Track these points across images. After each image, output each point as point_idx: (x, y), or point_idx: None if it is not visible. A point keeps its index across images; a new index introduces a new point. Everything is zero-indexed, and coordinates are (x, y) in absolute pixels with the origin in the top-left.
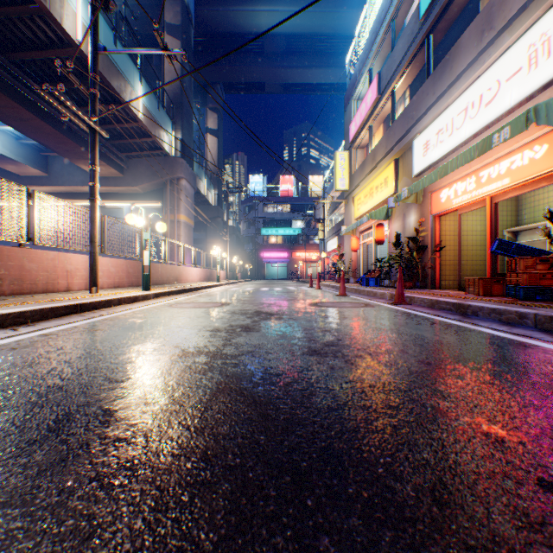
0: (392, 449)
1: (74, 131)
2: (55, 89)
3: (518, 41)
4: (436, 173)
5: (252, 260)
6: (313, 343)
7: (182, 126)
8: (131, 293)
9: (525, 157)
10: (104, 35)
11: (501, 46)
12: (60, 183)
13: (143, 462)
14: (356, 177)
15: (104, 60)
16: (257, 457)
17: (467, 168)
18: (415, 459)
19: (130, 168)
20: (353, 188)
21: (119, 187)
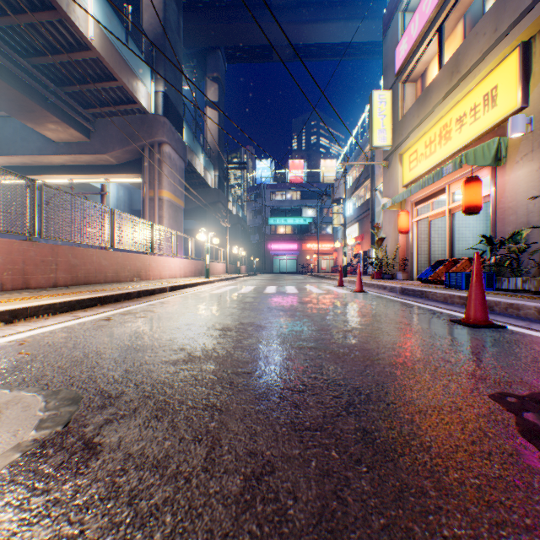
0: None
1: None
2: None
3: None
4: None
5: (259, 252)
6: None
7: (165, 76)
8: None
9: None
10: None
11: None
12: (11, 152)
13: None
14: (408, 120)
15: None
16: None
17: None
18: None
19: (98, 131)
20: (402, 139)
21: (84, 155)
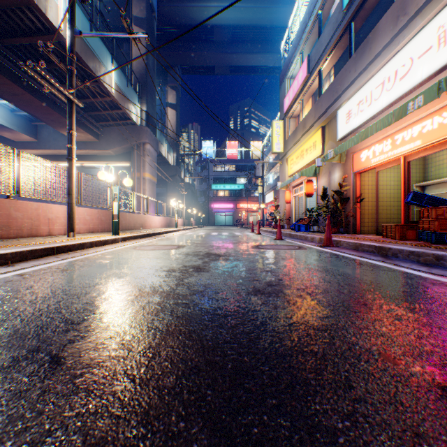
0: (349, 409)
1: (58, 104)
2: (37, 65)
3: (429, 23)
4: (358, 136)
5: (204, 210)
6: (256, 283)
7: (147, 100)
8: (102, 237)
9: (435, 122)
10: (82, 25)
11: (414, 28)
12: (47, 147)
13: (78, 428)
14: (289, 142)
15: (82, 45)
16: (202, 420)
17: (383, 132)
18: (376, 423)
19: (105, 135)
20: (287, 151)
21: (95, 150)
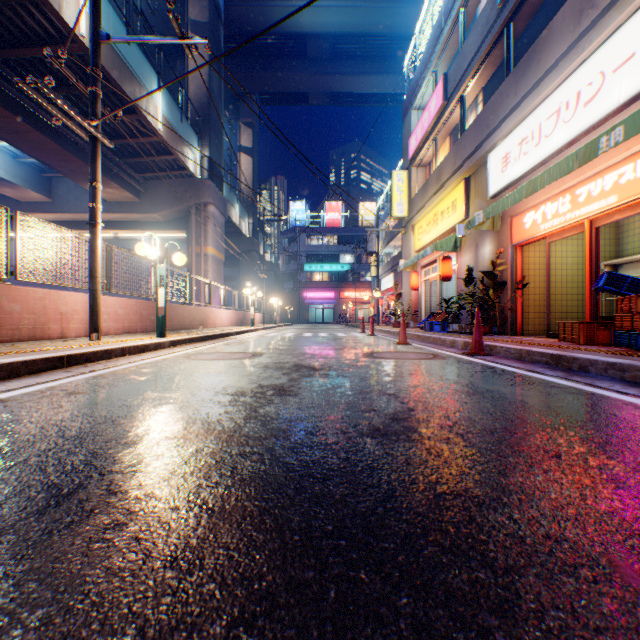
0: None
1: (80, 147)
2: (41, 82)
3: (630, 19)
4: (521, 190)
5: (293, 301)
6: (374, 415)
7: (210, 142)
8: (141, 340)
9: (639, 168)
10: (115, 30)
11: (607, 27)
12: (65, 210)
13: None
14: (417, 201)
15: (115, 59)
16: None
17: (558, 184)
18: None
19: (149, 192)
20: (413, 215)
21: (135, 214)
